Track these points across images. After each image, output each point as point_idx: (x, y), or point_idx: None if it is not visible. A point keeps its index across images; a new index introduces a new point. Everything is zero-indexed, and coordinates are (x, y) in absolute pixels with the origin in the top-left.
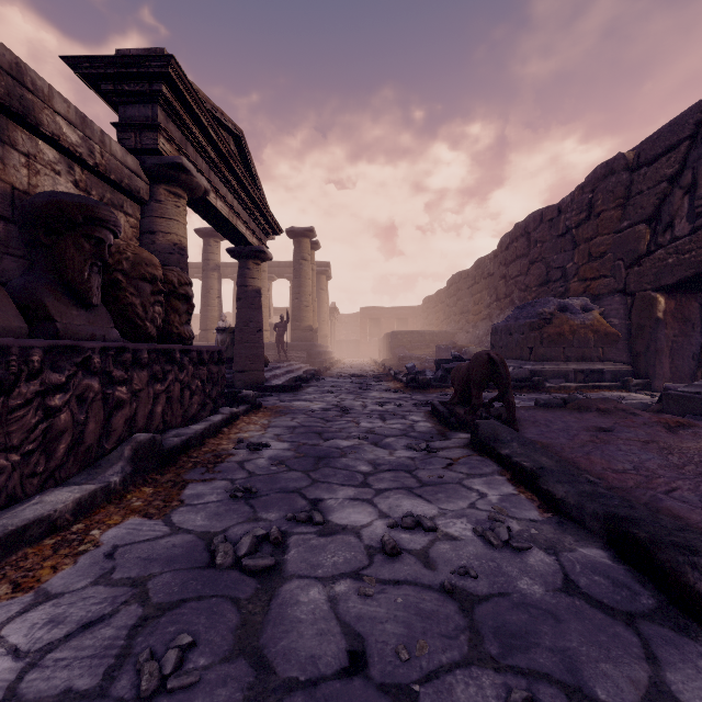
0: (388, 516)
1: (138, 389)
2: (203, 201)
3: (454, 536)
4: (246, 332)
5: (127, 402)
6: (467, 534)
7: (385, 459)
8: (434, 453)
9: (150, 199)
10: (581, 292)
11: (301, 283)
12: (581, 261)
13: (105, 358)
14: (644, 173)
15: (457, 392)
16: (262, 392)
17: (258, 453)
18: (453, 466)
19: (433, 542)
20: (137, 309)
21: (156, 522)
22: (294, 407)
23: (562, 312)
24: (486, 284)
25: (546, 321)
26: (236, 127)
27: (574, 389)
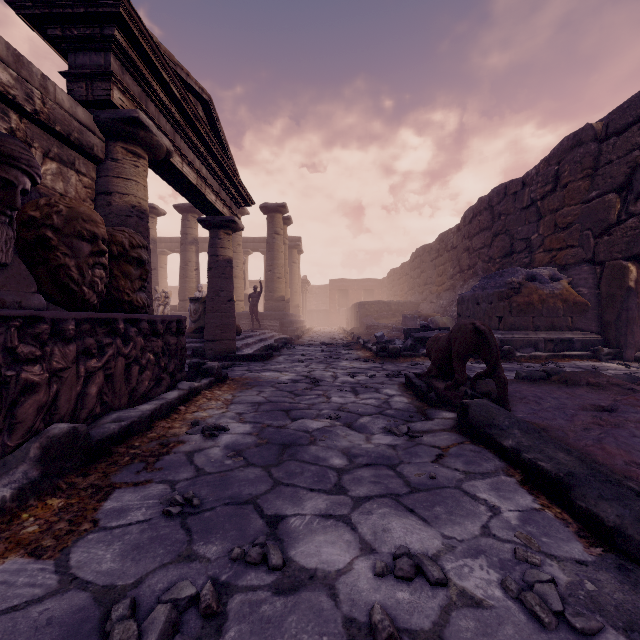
0: (374, 549)
1: (60, 368)
2: (168, 165)
3: (476, 598)
4: (217, 302)
5: (41, 384)
6: (495, 594)
7: (361, 447)
8: (418, 439)
9: (106, 157)
10: (547, 262)
11: (274, 256)
12: (547, 232)
13: (5, 330)
14: (613, 143)
15: (435, 364)
16: (233, 361)
17: (213, 439)
18: (444, 459)
19: (447, 612)
20: (71, 272)
21: (44, 566)
22: (262, 378)
23: (530, 281)
24: (449, 257)
25: (515, 291)
26: (204, 92)
27: (544, 359)
